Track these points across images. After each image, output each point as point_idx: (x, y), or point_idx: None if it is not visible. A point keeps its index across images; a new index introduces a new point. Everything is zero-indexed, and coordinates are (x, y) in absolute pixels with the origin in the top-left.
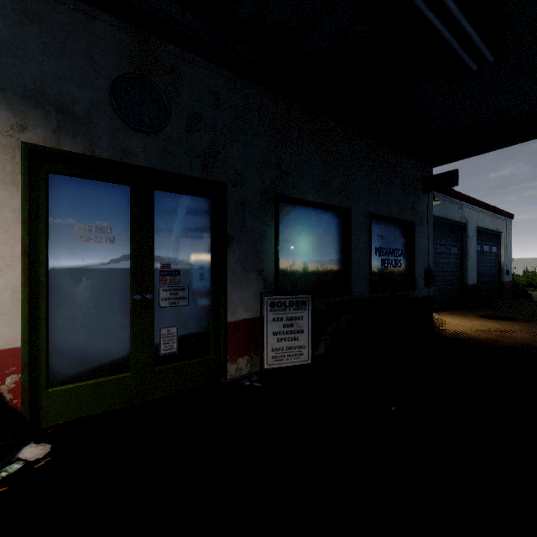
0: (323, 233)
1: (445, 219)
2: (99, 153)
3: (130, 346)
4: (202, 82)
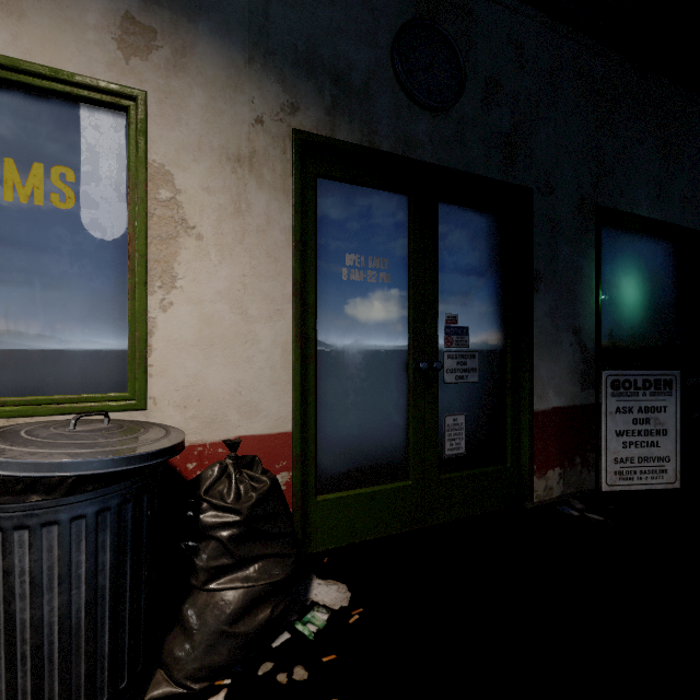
0: (657, 272)
1: None
2: (378, 143)
3: (409, 441)
4: (502, 29)
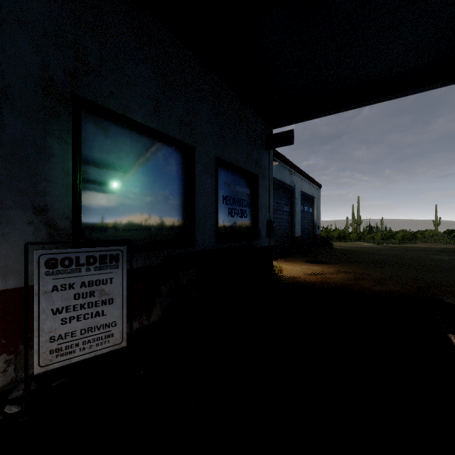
0: (159, 169)
1: (280, 181)
2: None
3: None
4: None
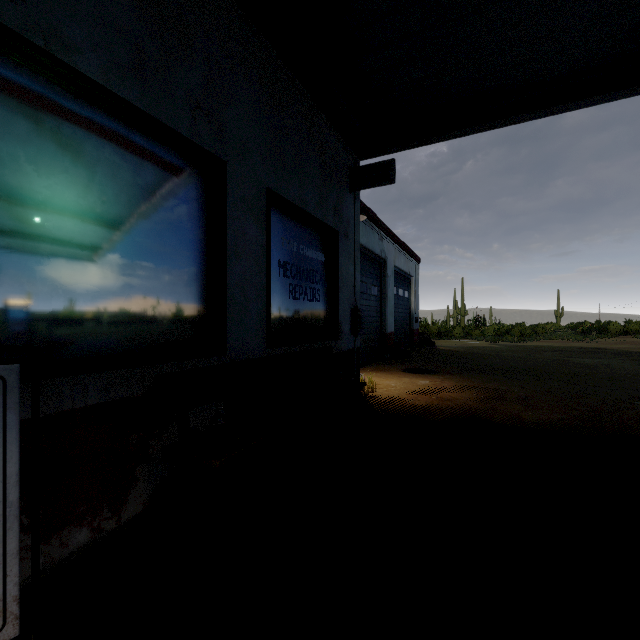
0: (144, 194)
1: (366, 249)
2: None
3: None
4: None
